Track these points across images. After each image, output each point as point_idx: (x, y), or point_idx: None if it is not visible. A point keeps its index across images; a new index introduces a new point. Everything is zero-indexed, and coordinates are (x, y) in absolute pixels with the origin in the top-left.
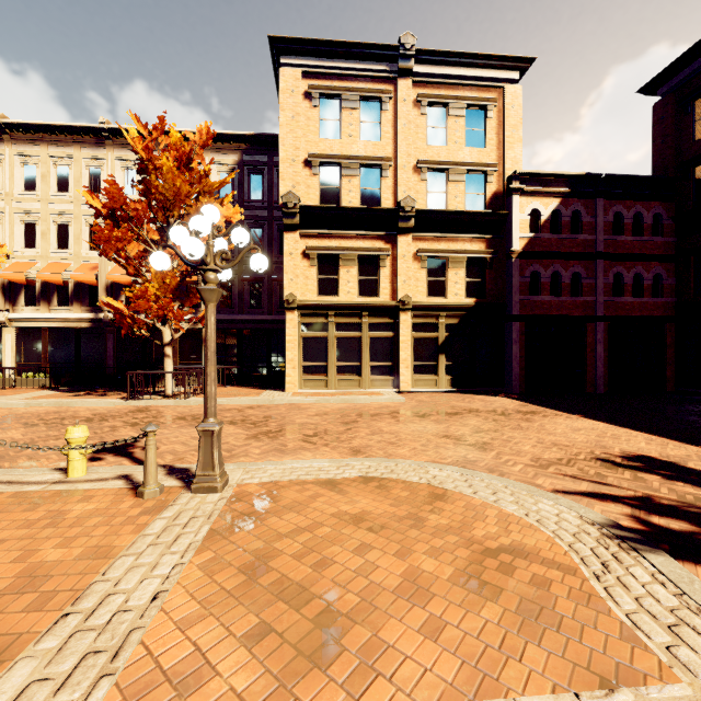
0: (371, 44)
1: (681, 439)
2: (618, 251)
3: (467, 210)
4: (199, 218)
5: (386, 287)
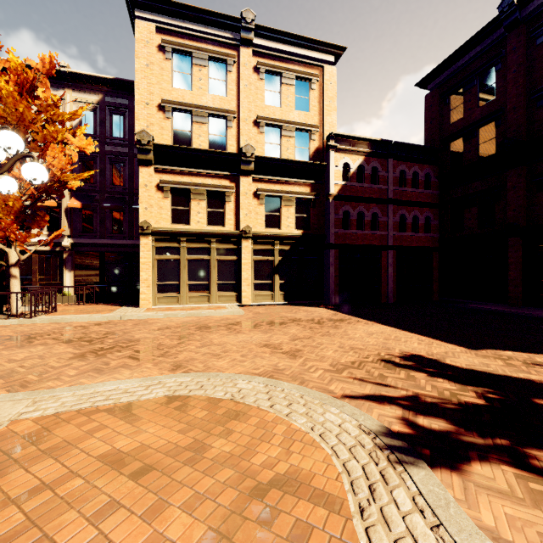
0: (218, 13)
1: (442, 339)
2: (402, 198)
3: (295, 160)
4: None
5: (231, 218)
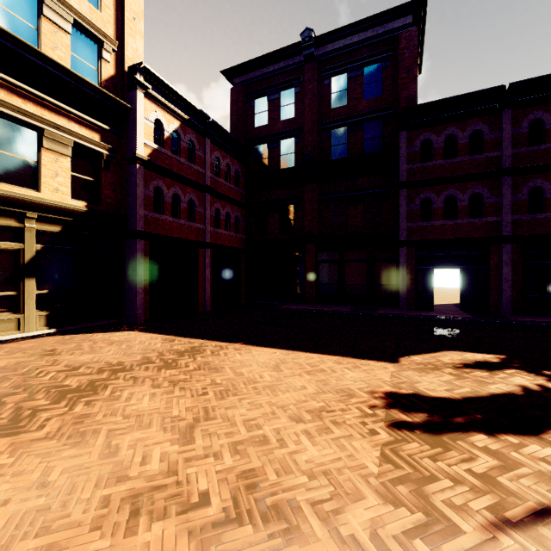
0: None
1: (346, 354)
2: (218, 190)
3: (77, 73)
4: None
5: None
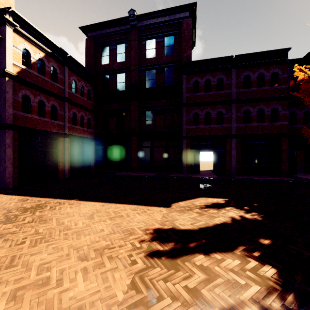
0: None
1: (142, 203)
2: (75, 101)
3: None
4: None
5: None
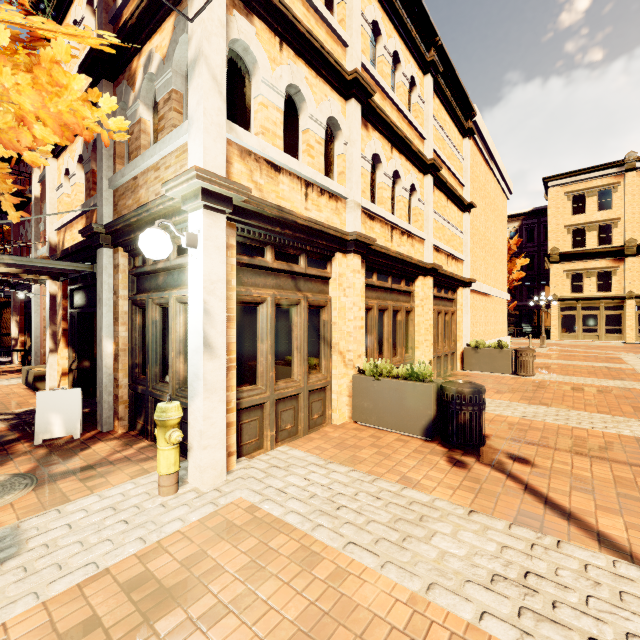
0: (605, 164)
1: None
2: None
3: None
4: (542, 297)
5: (616, 286)
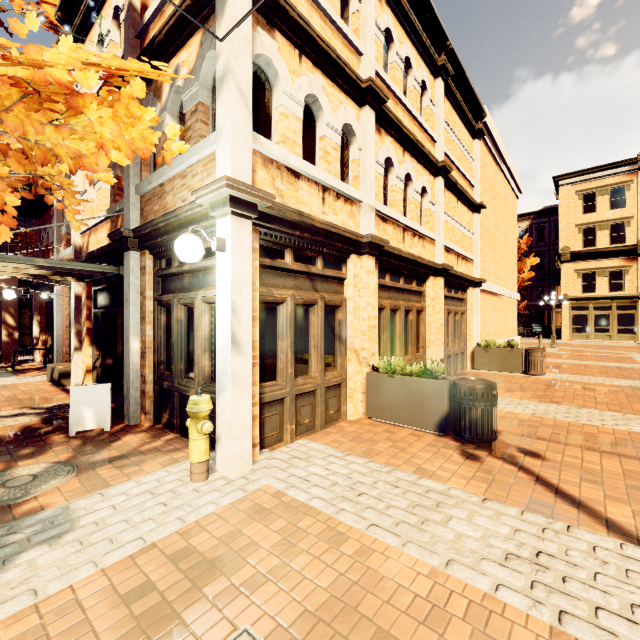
0: (617, 162)
1: None
2: None
3: None
4: (553, 296)
5: (629, 286)
